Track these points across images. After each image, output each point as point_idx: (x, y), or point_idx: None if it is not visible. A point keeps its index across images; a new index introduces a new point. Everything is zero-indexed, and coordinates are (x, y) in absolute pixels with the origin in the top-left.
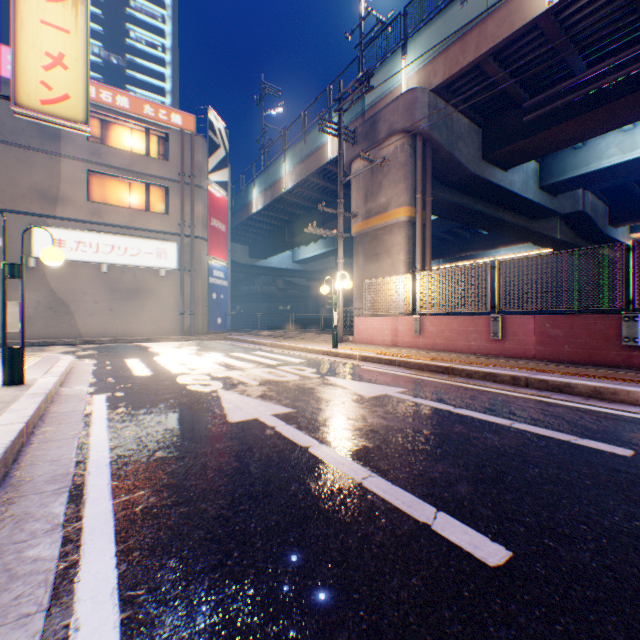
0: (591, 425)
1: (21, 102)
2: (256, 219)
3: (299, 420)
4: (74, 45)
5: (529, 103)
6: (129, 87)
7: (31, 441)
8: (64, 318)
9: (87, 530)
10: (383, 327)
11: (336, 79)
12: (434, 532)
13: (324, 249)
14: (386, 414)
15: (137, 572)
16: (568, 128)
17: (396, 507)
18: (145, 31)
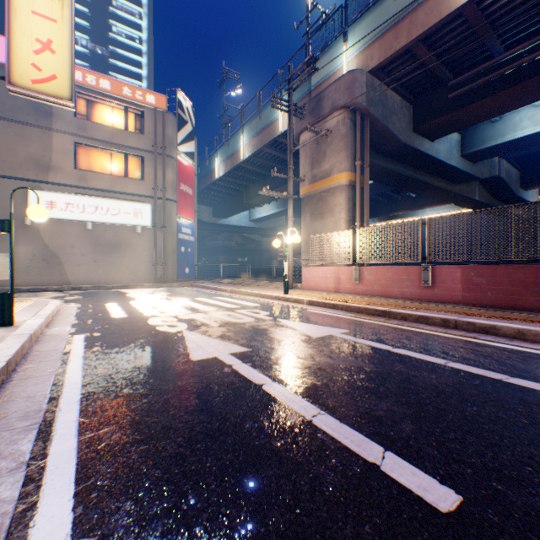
0: (519, 364)
1: (15, 81)
2: (218, 184)
3: (254, 359)
4: (60, 32)
5: (453, 82)
6: (111, 73)
7: (12, 378)
8: (55, 268)
9: (50, 469)
10: (327, 276)
11: (286, 64)
12: (383, 473)
13: (276, 210)
14: (332, 353)
15: (92, 516)
16: (487, 103)
17: (345, 446)
18: (125, 26)
